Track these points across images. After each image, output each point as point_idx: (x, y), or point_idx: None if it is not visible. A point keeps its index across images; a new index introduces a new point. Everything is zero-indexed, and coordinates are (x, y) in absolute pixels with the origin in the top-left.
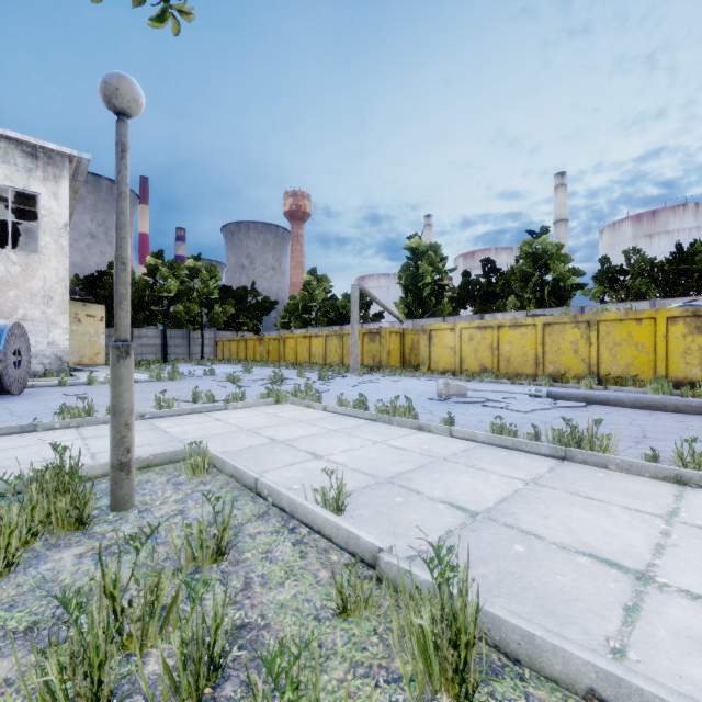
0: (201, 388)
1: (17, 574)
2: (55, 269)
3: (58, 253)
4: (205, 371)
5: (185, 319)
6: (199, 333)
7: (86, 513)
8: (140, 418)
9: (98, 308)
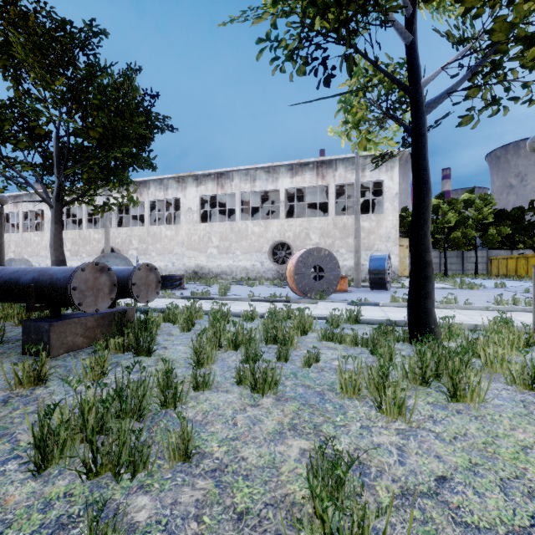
0: (505, 296)
1: (516, 353)
2: (391, 220)
3: (392, 211)
4: (496, 284)
5: (462, 242)
6: (471, 253)
7: (530, 341)
8: (485, 309)
9: (404, 240)
